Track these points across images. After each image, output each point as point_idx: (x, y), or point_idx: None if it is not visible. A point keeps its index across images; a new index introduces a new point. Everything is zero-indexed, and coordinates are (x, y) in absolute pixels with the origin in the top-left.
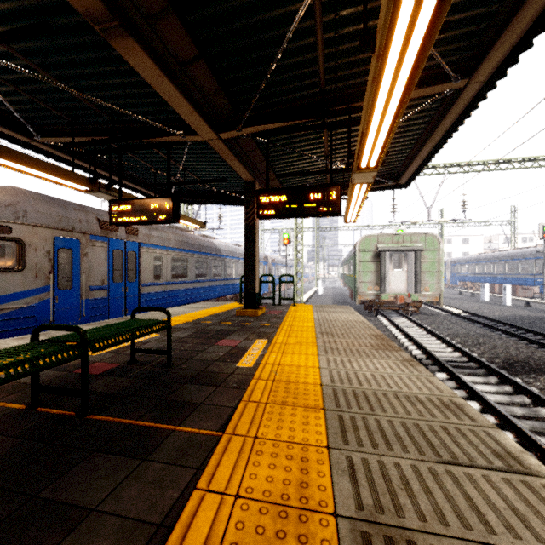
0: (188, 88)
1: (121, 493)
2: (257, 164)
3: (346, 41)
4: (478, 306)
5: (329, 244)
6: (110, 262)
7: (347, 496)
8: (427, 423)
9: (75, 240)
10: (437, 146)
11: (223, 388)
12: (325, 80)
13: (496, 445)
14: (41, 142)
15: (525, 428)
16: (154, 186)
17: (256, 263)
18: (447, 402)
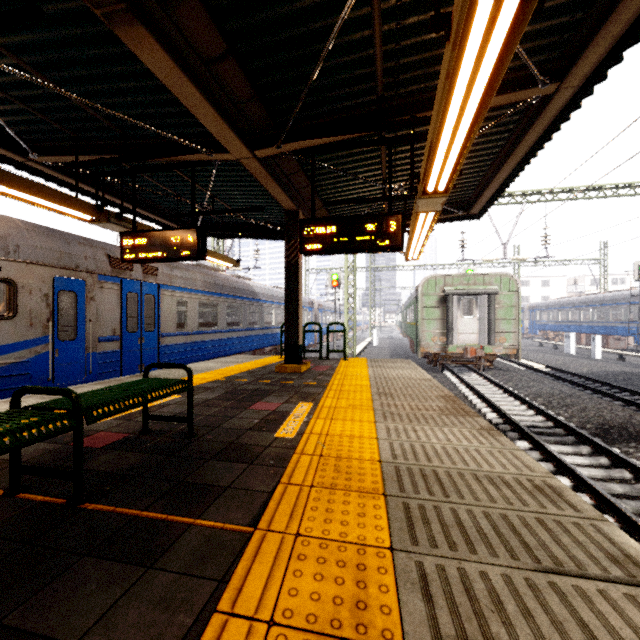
0: (215, 93)
1: (114, 618)
2: (301, 190)
3: (409, 34)
4: (562, 360)
5: (386, 287)
6: (123, 308)
7: (419, 623)
8: (517, 514)
9: (79, 281)
10: (517, 168)
11: (257, 466)
12: (384, 85)
13: (611, 545)
14: (38, 162)
15: (629, 511)
16: (177, 217)
17: (300, 309)
18: (540, 484)
